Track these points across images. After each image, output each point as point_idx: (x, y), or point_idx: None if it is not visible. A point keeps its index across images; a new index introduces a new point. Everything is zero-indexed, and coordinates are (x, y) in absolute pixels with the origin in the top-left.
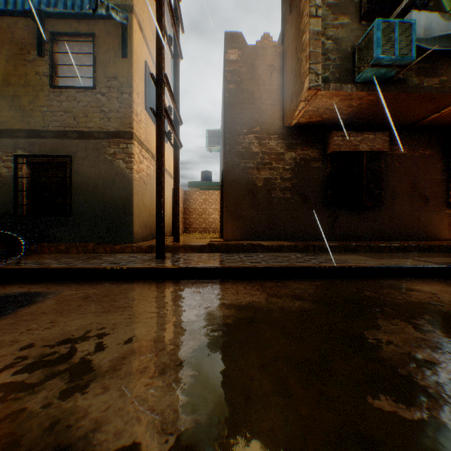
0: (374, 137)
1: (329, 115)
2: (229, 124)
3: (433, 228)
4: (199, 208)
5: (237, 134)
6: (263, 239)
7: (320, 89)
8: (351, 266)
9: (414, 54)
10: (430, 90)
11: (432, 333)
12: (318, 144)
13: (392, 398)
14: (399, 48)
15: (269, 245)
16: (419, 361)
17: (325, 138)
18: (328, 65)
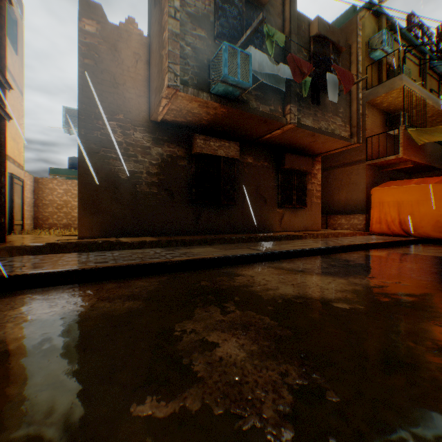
0: (229, 145)
1: (192, 118)
2: (85, 104)
3: (270, 223)
4: (58, 200)
5: (96, 117)
6: (127, 235)
7: (179, 90)
8: (199, 258)
9: (251, 81)
10: (264, 114)
11: (233, 313)
12: (184, 143)
13: (159, 397)
14: (241, 73)
15: (129, 242)
16: (207, 345)
17: (191, 139)
18: (187, 70)
